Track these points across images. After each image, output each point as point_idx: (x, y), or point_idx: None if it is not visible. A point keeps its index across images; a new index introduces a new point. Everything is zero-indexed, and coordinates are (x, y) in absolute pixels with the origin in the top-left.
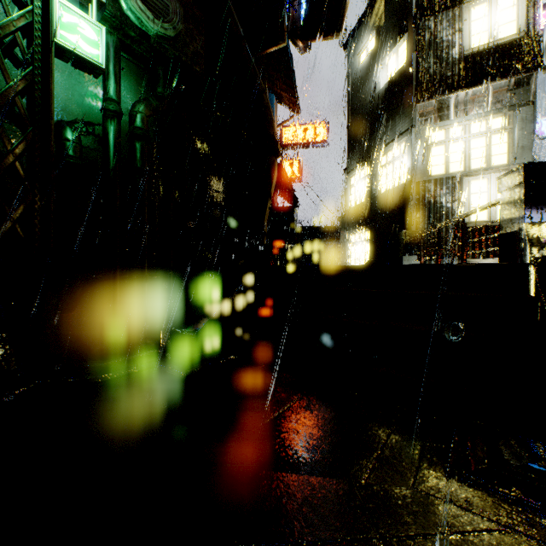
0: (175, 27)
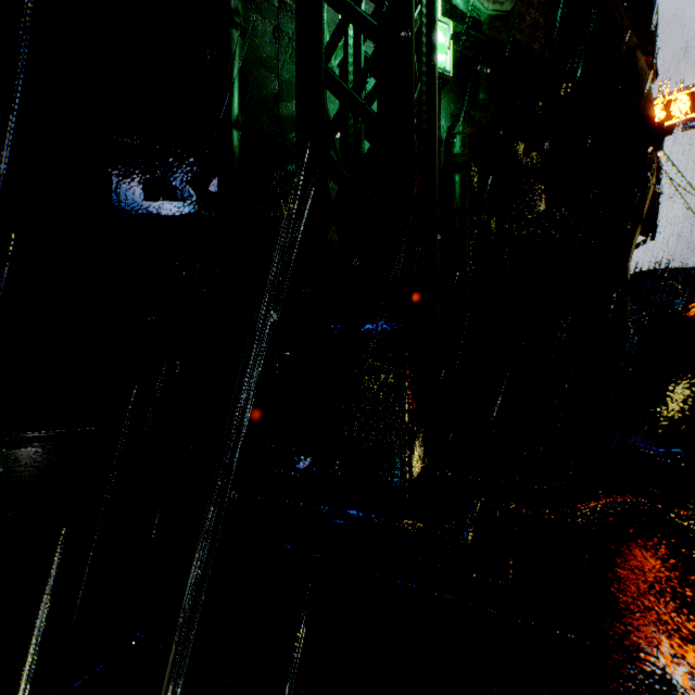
0: None
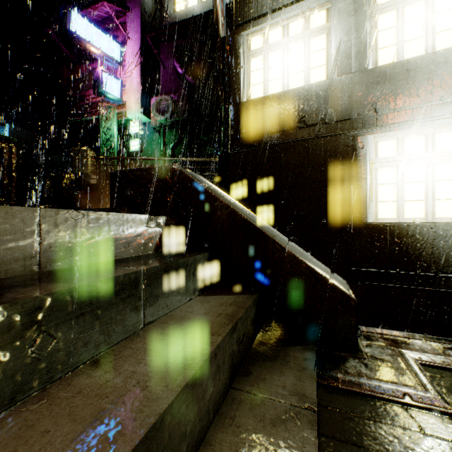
0: (170, 112)
